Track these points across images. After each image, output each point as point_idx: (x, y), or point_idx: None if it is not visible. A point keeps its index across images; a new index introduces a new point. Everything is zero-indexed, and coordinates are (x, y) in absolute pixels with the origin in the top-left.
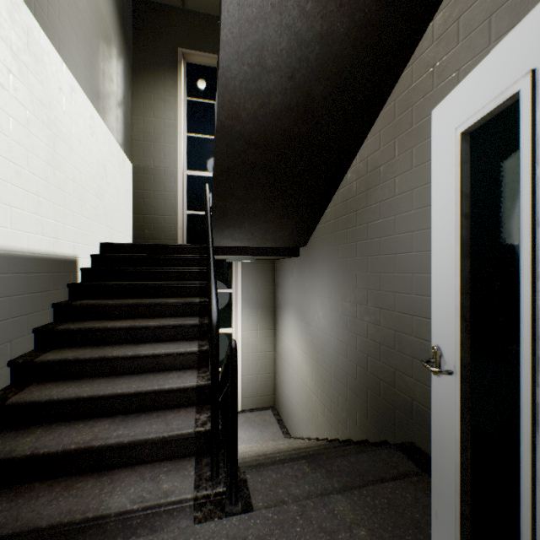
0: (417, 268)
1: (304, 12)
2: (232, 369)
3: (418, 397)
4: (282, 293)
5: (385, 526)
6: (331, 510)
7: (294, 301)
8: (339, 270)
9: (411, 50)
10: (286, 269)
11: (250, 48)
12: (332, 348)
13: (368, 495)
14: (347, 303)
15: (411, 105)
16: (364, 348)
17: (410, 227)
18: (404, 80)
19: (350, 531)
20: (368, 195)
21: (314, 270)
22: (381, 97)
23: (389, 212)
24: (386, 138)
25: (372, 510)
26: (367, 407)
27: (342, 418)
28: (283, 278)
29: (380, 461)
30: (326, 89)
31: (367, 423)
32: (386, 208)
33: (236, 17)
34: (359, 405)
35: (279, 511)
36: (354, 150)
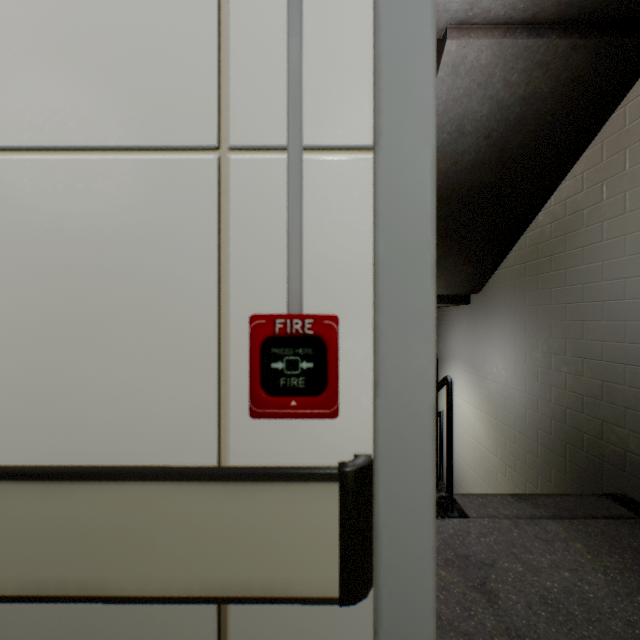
0: (631, 316)
1: (508, 83)
2: (449, 399)
3: (633, 448)
4: (444, 344)
5: (600, 545)
6: (543, 528)
7: (462, 353)
8: (527, 318)
9: (623, 92)
10: (450, 318)
11: (451, 120)
12: (517, 402)
13: (579, 524)
14: (537, 353)
15: (623, 148)
16: (560, 400)
17: (622, 273)
18: (614, 122)
19: (565, 542)
20: (566, 239)
21: (491, 319)
22: (585, 139)
23: (594, 257)
24: (590, 181)
25: (585, 533)
26: (565, 463)
27: (530, 476)
28: (445, 328)
29: (589, 504)
30: (523, 141)
31: (565, 479)
32: (590, 254)
33: (443, 99)
34: (553, 461)
35: (493, 521)
36: (548, 192)
